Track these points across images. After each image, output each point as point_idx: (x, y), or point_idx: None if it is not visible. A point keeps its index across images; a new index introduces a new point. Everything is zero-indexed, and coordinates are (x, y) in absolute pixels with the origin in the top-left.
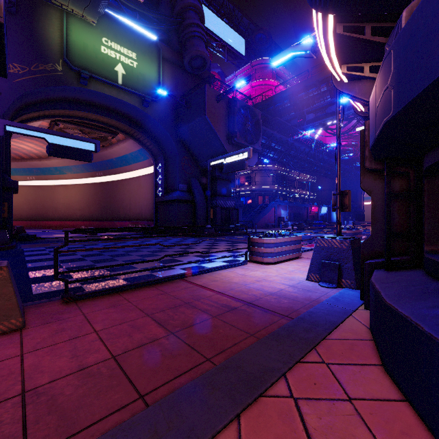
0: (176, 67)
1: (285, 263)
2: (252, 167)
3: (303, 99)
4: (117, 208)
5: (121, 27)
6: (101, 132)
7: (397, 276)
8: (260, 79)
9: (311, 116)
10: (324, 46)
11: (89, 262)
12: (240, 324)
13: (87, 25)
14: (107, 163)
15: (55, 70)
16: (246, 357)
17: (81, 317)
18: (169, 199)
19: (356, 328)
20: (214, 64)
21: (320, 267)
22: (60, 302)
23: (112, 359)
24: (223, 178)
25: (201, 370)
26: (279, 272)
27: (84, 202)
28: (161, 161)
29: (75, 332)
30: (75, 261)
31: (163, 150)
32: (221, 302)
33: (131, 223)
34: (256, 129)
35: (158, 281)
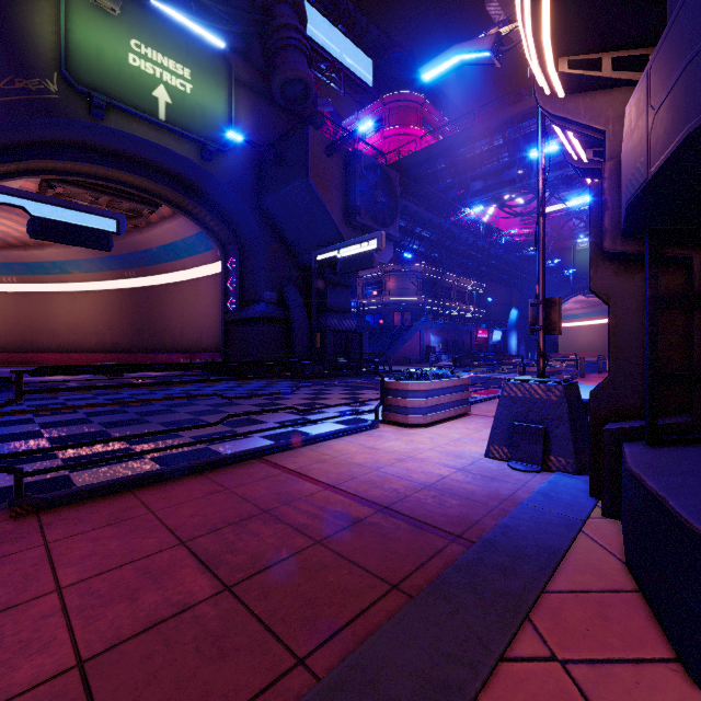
0: (259, 97)
1: (443, 424)
2: (383, 265)
3: (466, 157)
4: (160, 331)
5: (163, 24)
6: (130, 203)
7: (683, 460)
8: (397, 125)
9: (479, 185)
10: (530, 15)
11: (96, 426)
12: (370, 560)
13: (103, 16)
14: (142, 256)
15: (44, 91)
16: (386, 653)
17: (38, 552)
18: (248, 317)
19: (599, 563)
20: (323, 98)
21: (510, 433)
22: (7, 514)
23: (75, 669)
24: (338, 282)
25: (282, 697)
26: (436, 442)
27: (104, 321)
28: (234, 253)
29: (13, 592)
30: (71, 425)
31: (238, 235)
32: (332, 508)
33: (183, 357)
34: (391, 203)
35: (214, 464)
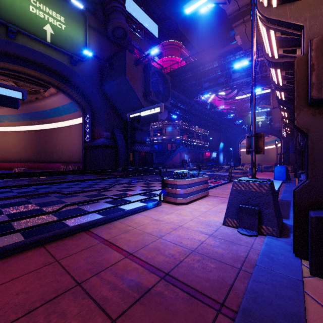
0: (101, 35)
1: (195, 202)
2: (163, 121)
3: (201, 71)
4: (51, 152)
5: None
6: (33, 85)
7: None
8: (169, 56)
9: (207, 84)
10: None
11: None
12: None
13: None
14: (41, 114)
15: None
16: None
17: None
18: (95, 145)
19: None
20: (134, 42)
21: (238, 211)
22: None
23: None
24: (141, 128)
25: None
26: (193, 215)
27: (21, 147)
28: (89, 113)
29: None
30: None
31: (90, 104)
32: (128, 277)
33: (63, 165)
34: (166, 90)
35: (54, 238)
